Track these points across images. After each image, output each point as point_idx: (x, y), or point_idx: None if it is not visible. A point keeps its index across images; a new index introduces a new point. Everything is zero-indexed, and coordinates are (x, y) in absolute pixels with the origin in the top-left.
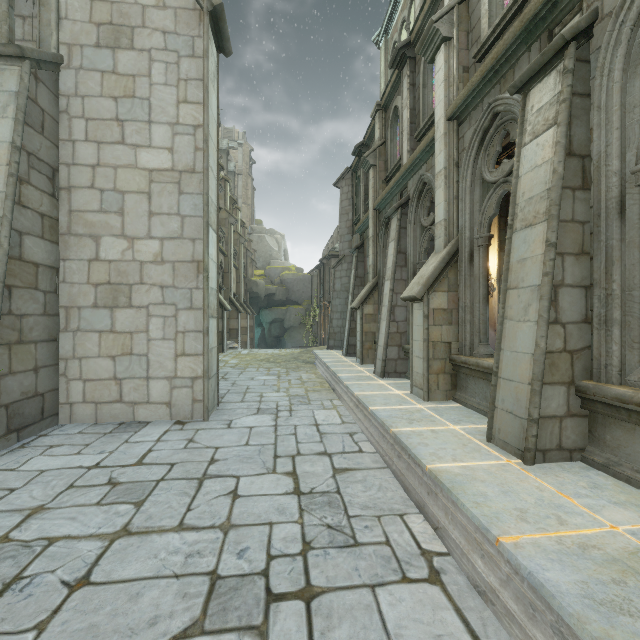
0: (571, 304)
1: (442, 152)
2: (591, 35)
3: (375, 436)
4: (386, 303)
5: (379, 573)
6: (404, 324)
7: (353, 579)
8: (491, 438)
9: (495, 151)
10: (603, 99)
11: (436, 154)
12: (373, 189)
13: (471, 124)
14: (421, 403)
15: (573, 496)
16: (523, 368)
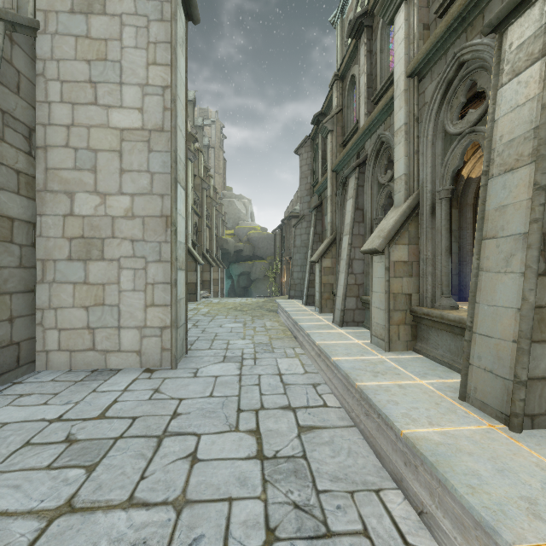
0: None
1: (402, 108)
2: None
3: (339, 389)
4: (344, 257)
5: None
6: (362, 276)
7: None
8: (465, 396)
9: (459, 102)
10: None
11: (396, 111)
12: (331, 153)
13: (433, 78)
14: (382, 354)
15: None
16: (505, 324)
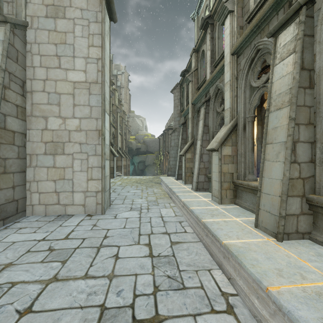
0: (303, 152)
1: (228, 72)
2: (314, 2)
3: (193, 223)
4: (198, 152)
5: (198, 307)
6: (207, 163)
7: (183, 310)
8: (257, 225)
9: (257, 70)
10: (322, 37)
11: (225, 73)
12: (191, 93)
13: (244, 56)
14: (217, 205)
15: (307, 261)
16: (276, 187)
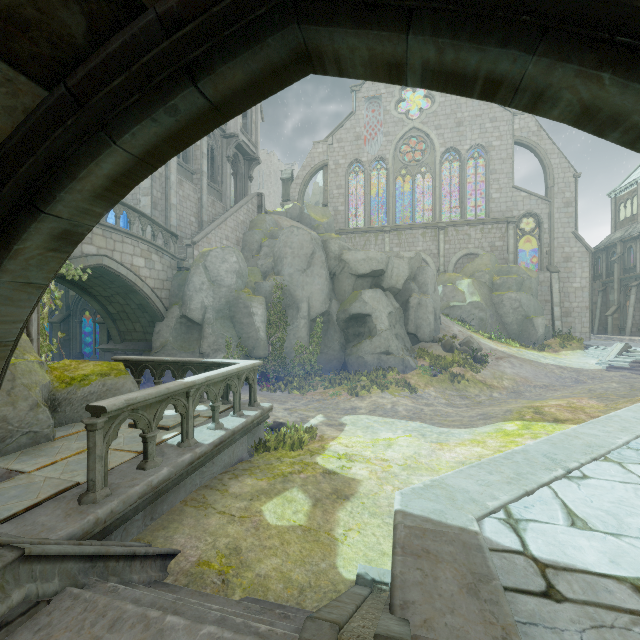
0: None
1: None
2: None
3: None
4: (630, 314)
5: None
6: (638, 321)
7: None
8: None
9: None
10: None
11: None
12: (617, 271)
13: None
14: None
15: None
16: None
